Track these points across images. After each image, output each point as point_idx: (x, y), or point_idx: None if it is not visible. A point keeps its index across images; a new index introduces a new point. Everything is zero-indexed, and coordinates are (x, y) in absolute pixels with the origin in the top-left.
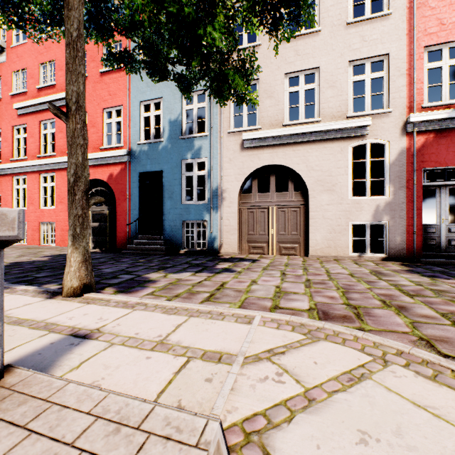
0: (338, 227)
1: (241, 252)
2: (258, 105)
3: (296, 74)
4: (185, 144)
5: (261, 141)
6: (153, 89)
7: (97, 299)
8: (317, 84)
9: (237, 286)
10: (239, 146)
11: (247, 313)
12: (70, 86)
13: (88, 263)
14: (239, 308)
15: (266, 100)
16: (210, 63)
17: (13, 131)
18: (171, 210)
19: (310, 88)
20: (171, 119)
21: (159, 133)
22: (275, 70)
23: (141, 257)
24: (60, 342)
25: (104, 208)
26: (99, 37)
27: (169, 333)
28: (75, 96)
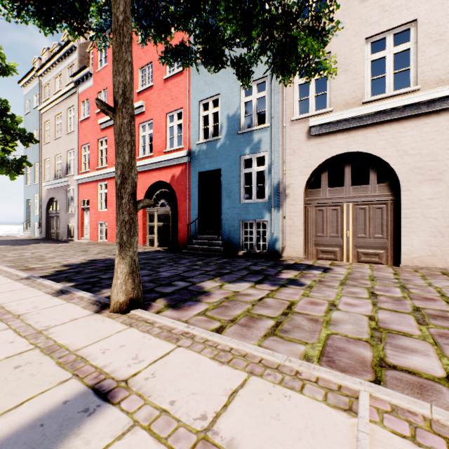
0: (447, 229)
1: (307, 256)
2: (336, 74)
3: (382, 35)
4: (243, 139)
5: (333, 125)
6: (211, 87)
7: (141, 320)
8: (413, 43)
9: (311, 312)
10: (304, 135)
11: (341, 382)
12: (117, 77)
13: (135, 275)
14: (325, 368)
15: (339, 76)
16: (273, 29)
17: (97, 143)
18: (229, 210)
19: (402, 50)
20: (229, 114)
21: (218, 131)
22: (351, 37)
23: (199, 258)
24: (74, 401)
25: (167, 209)
26: (157, 37)
27: (218, 413)
28: (121, 88)
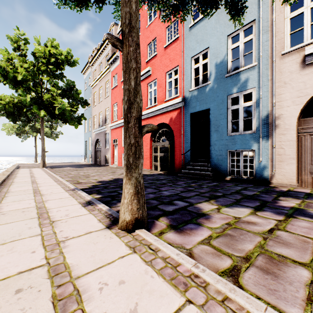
0: None
1: (300, 184)
2: None
3: None
4: (230, 81)
5: None
6: (201, 44)
7: (144, 243)
8: None
9: None
10: (298, 65)
11: None
12: (124, 9)
13: (140, 195)
14: None
15: None
16: None
17: (122, 102)
18: (217, 142)
19: None
20: (217, 62)
21: (205, 81)
22: None
23: (192, 181)
24: None
25: (167, 143)
26: (160, 3)
27: None
28: (127, 18)
